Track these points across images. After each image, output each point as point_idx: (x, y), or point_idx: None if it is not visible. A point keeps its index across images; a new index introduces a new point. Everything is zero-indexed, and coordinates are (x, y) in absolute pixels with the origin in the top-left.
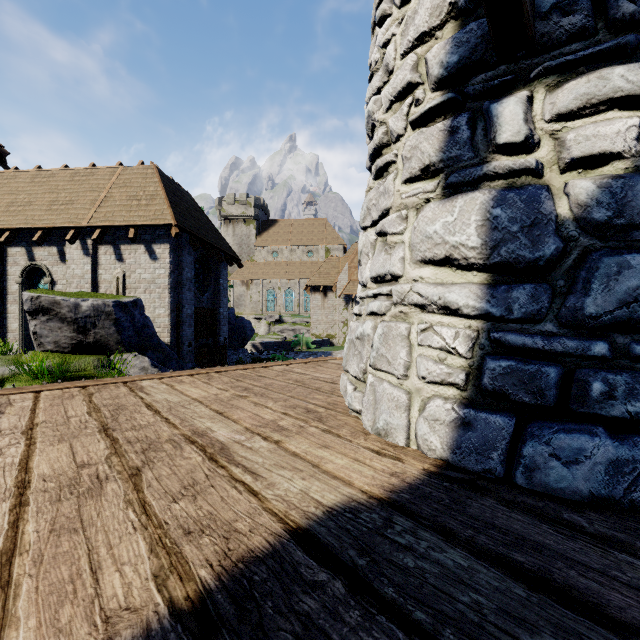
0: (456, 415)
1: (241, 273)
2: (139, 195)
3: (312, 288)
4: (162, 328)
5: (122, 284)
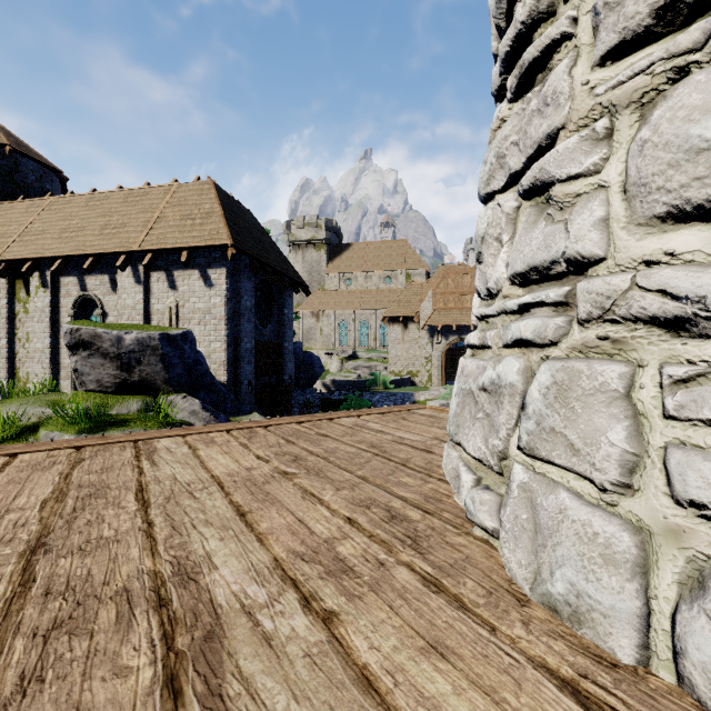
0: None
1: (311, 303)
2: (194, 214)
3: (390, 319)
4: (218, 365)
5: (175, 315)
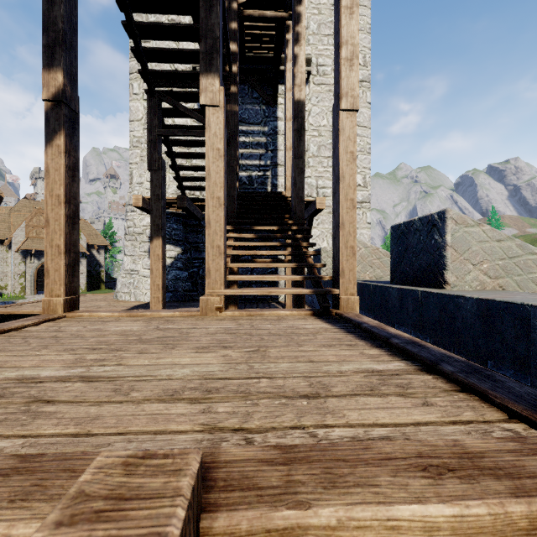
0: None
1: None
2: None
3: None
4: None
5: None
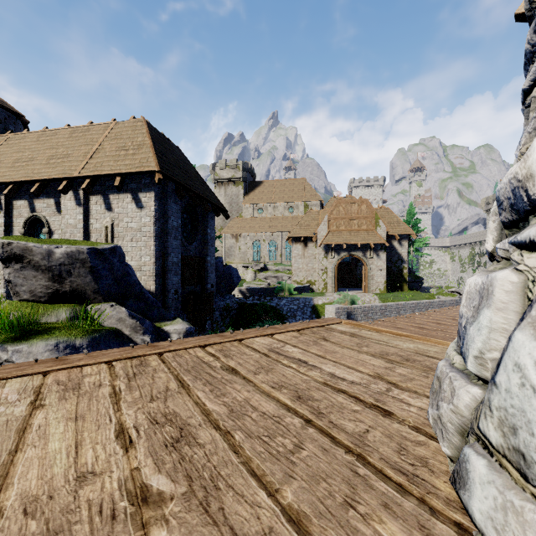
0: None
1: (231, 227)
2: (127, 146)
3: (293, 239)
4: (147, 276)
5: (111, 233)
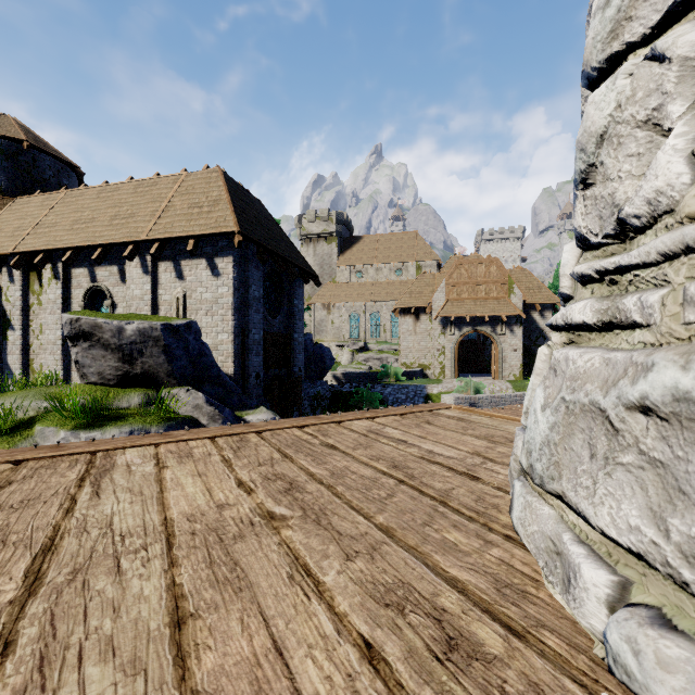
0: None
1: (322, 296)
2: (201, 202)
3: (401, 310)
4: (225, 357)
5: (182, 305)
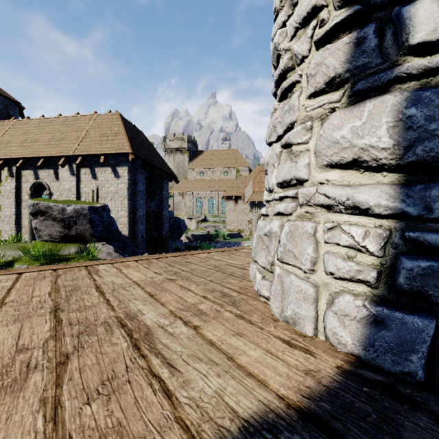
0: (368, 312)
1: (178, 187)
2: (107, 133)
3: (227, 197)
4: (123, 225)
5: (96, 195)
